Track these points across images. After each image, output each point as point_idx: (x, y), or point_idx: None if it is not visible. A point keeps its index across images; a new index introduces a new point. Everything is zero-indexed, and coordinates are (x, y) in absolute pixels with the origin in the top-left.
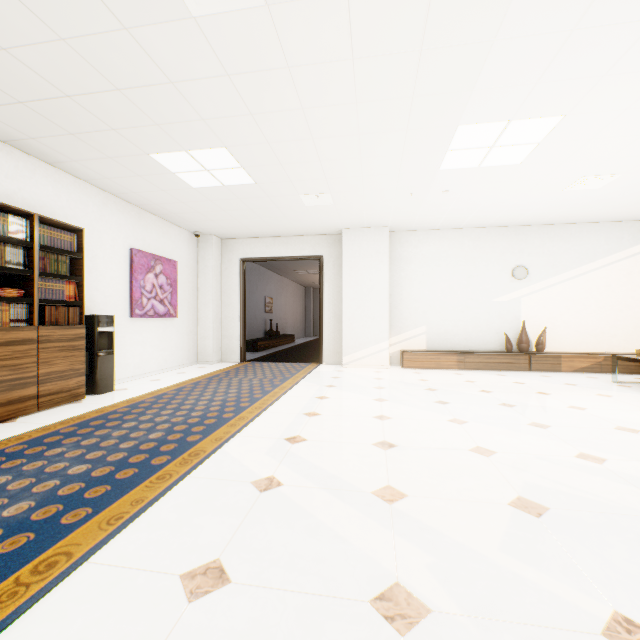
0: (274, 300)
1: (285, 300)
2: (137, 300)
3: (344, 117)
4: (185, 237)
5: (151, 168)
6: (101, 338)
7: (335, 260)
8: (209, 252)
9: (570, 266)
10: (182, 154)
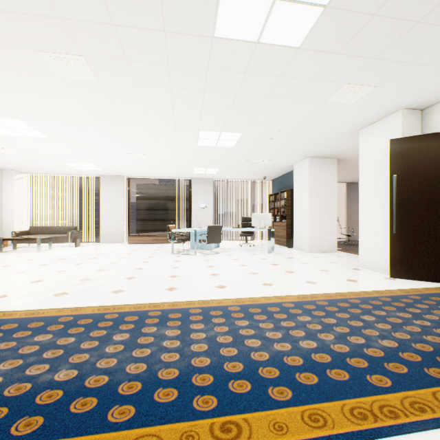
0: None
1: None
2: None
3: None
4: None
5: None
6: None
7: None
8: None
9: None
10: None
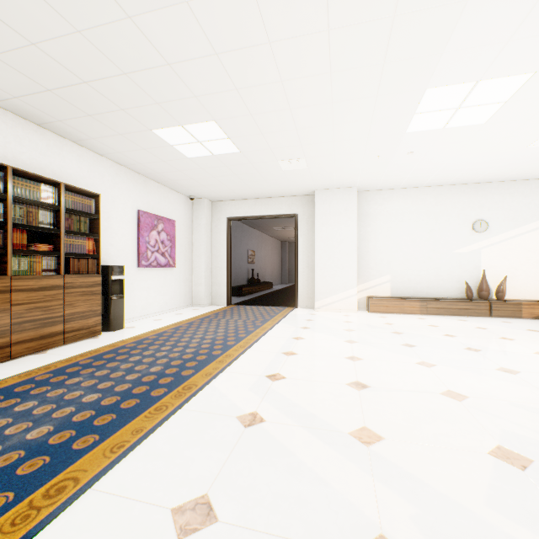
0: (255, 253)
1: (264, 253)
2: (143, 253)
3: (319, 87)
4: (182, 200)
5: (153, 142)
6: (114, 285)
7: (308, 217)
8: (201, 213)
9: (530, 219)
10: (178, 128)
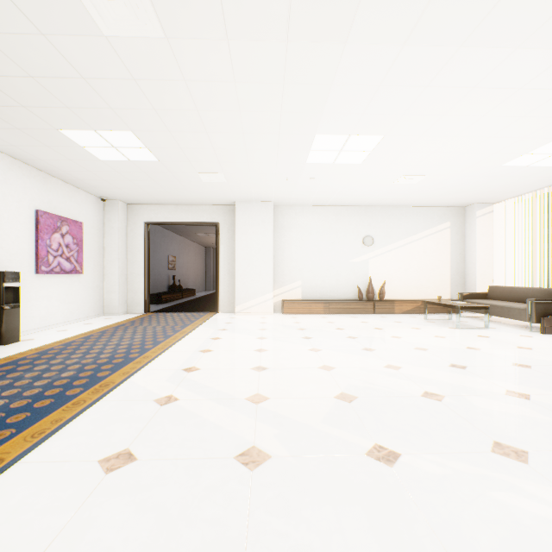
0: (177, 258)
1: (187, 258)
2: (43, 258)
3: (231, 120)
4: (91, 201)
5: (60, 141)
6: (7, 293)
7: (229, 226)
8: (115, 215)
9: (401, 237)
10: (91, 132)
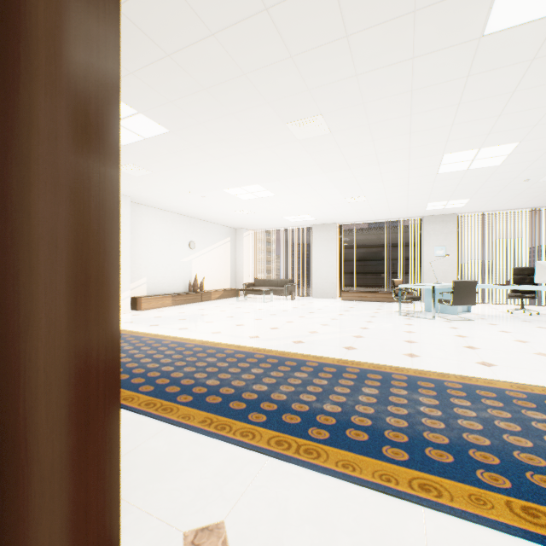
0: None
1: None
2: None
3: (243, 163)
4: None
5: None
6: None
7: None
8: None
9: (209, 244)
10: (130, 110)
